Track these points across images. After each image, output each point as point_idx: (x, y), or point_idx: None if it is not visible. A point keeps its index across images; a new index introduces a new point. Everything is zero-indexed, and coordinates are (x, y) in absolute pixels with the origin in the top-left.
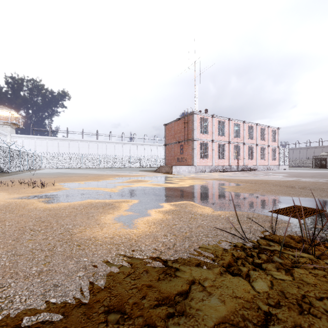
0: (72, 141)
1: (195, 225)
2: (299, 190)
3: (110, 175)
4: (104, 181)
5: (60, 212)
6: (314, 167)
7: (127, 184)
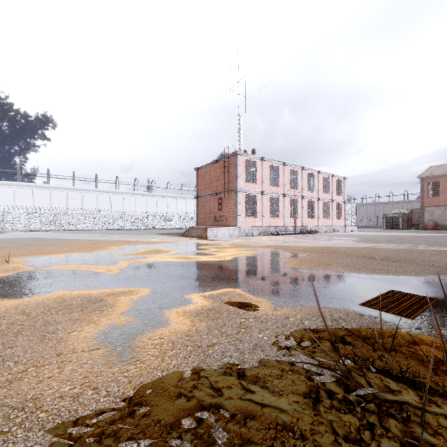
0: (56, 190)
1: (248, 343)
2: (383, 263)
3: (114, 241)
4: (101, 253)
5: None
6: (385, 228)
7: (136, 258)
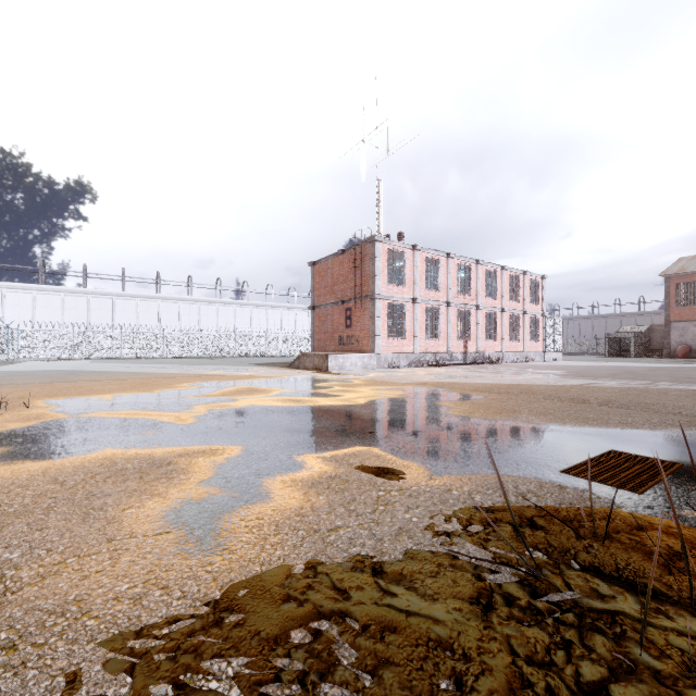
0: (97, 297)
1: (389, 527)
2: (601, 409)
3: (185, 375)
4: (166, 393)
5: (6, 497)
6: (608, 356)
7: (220, 401)
